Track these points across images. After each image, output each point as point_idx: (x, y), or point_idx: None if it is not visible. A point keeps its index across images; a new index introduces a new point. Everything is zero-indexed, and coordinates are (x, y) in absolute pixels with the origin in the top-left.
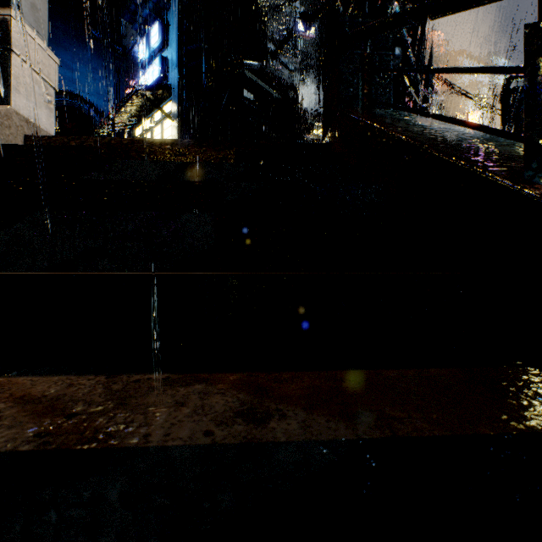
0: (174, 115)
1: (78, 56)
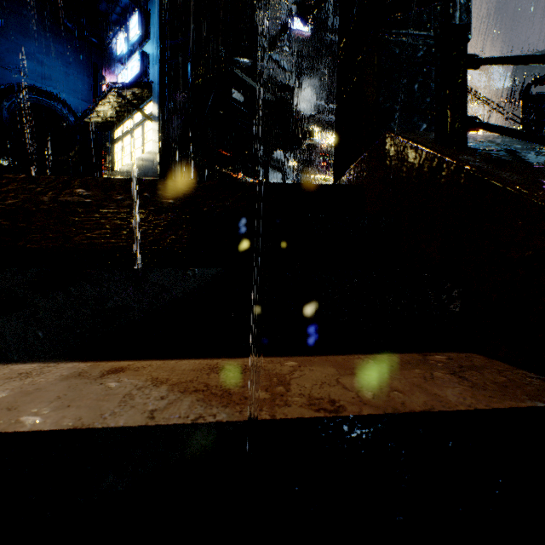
0: (155, 117)
1: (48, 48)
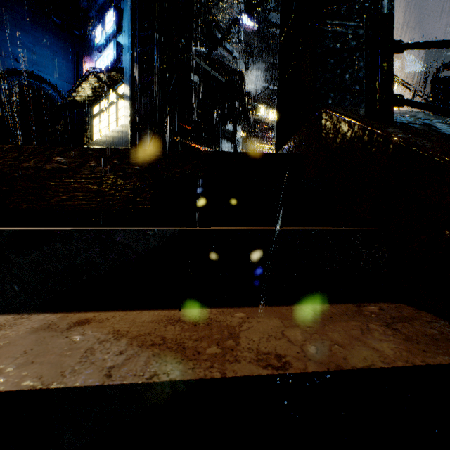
0: (127, 96)
1: (38, 39)
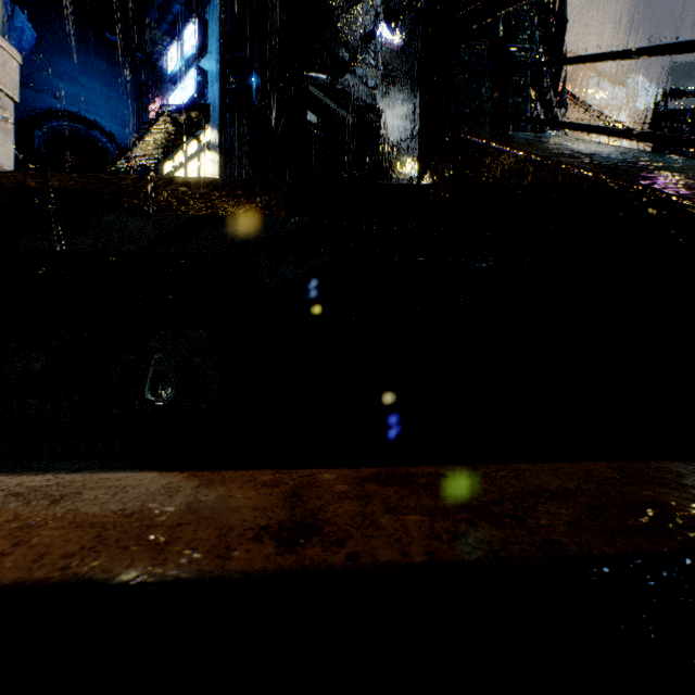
0: (215, 146)
1: (87, 66)
